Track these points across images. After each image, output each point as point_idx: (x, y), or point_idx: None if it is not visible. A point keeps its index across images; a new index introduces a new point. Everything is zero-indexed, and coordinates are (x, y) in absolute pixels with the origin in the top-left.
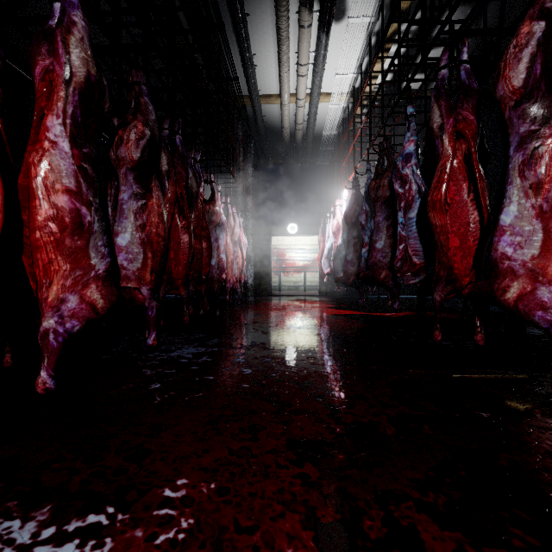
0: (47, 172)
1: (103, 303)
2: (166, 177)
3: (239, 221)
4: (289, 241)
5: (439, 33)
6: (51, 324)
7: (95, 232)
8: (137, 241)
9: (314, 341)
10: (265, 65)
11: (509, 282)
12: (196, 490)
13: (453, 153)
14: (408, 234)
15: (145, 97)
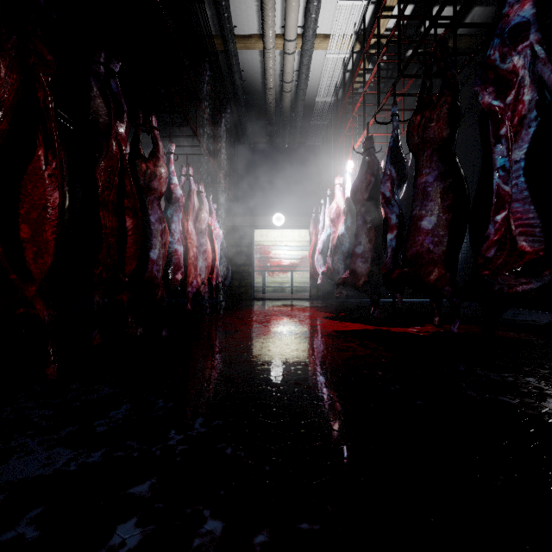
0: None
1: None
2: None
3: (210, 205)
4: (274, 237)
5: None
6: None
7: None
8: None
9: (326, 408)
10: None
11: None
12: None
13: None
14: (515, 192)
15: None
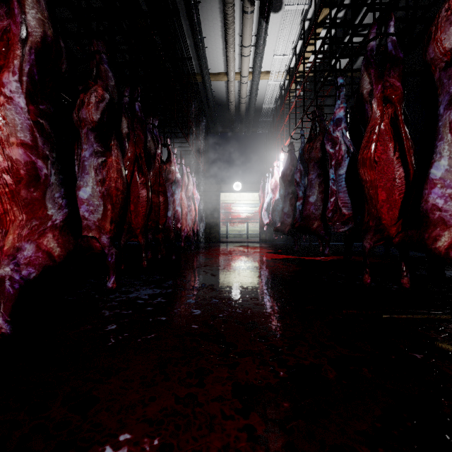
0: (0, 126)
1: (60, 251)
2: (126, 138)
3: (192, 179)
4: (234, 197)
5: (368, 10)
6: (6, 272)
7: (51, 184)
8: (97, 195)
9: (256, 282)
10: (214, 46)
11: (440, 231)
12: (138, 447)
13: (381, 115)
14: (338, 189)
15: (105, 64)
